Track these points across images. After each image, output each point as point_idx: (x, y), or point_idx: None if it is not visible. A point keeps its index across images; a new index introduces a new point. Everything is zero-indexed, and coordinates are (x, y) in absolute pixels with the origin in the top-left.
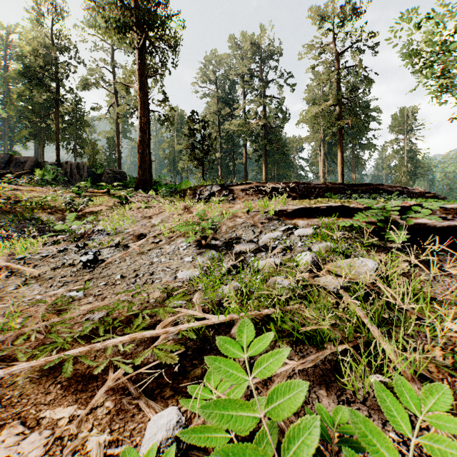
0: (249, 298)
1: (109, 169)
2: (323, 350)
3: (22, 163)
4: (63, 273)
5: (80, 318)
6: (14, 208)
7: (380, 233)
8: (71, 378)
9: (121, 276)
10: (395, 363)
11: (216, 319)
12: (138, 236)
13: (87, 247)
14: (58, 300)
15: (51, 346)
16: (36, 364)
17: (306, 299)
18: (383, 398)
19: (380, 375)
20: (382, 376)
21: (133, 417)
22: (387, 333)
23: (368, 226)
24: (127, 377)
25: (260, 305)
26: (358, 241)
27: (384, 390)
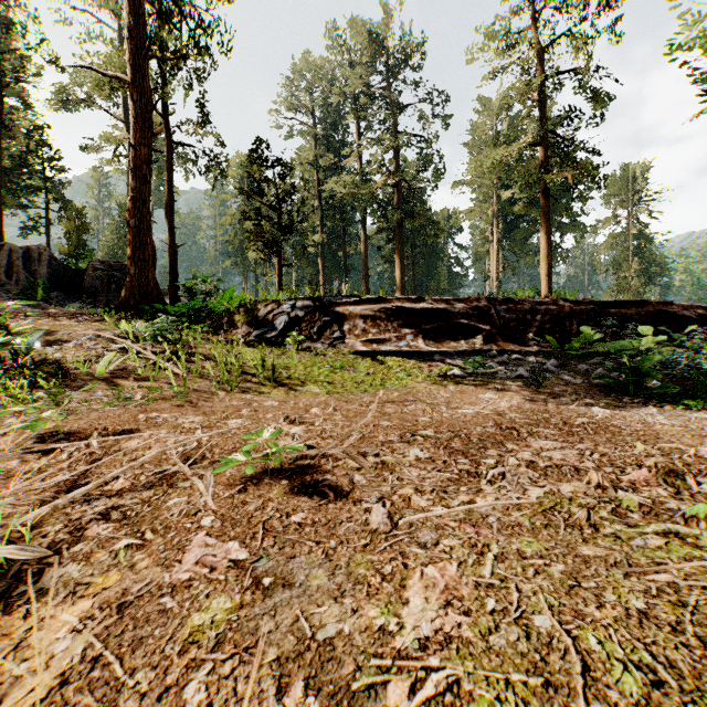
0: None
1: (100, 261)
2: None
3: None
4: None
5: None
6: None
7: None
8: None
9: None
10: None
11: None
12: None
13: None
14: None
15: None
16: None
17: None
18: None
19: None
20: None
21: None
22: None
23: None
24: None
25: None
26: None
27: None
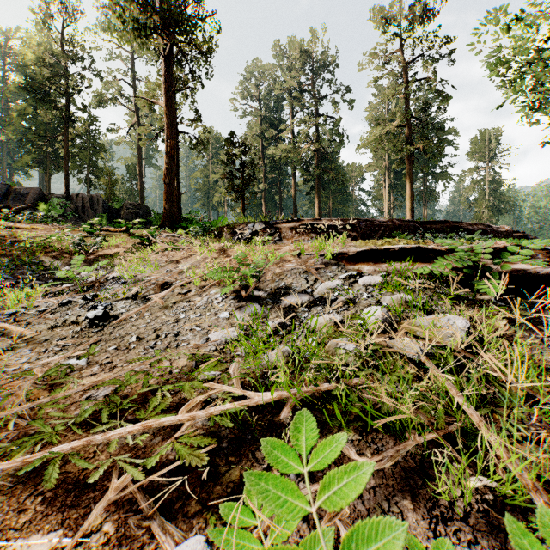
0: (303, 366)
1: (129, 203)
2: (405, 442)
3: (23, 195)
4: (62, 333)
5: (79, 395)
6: (10, 251)
7: (467, 281)
8: (59, 486)
9: (137, 338)
10: (506, 463)
11: (260, 398)
12: (161, 285)
13: (97, 299)
14: (51, 371)
15: (32, 439)
16: (10, 467)
17: (377, 368)
18: (525, 548)
19: (483, 478)
20: (486, 479)
21: (142, 548)
22: (487, 416)
23: (453, 273)
24: (135, 486)
25: (319, 377)
26: (440, 292)
27: (524, 532)
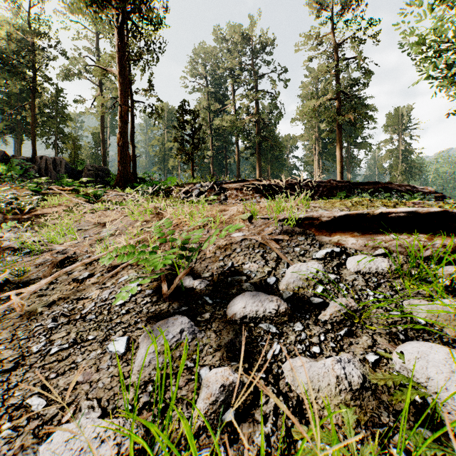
0: None
1: (90, 165)
2: None
3: None
4: None
5: None
6: None
7: None
8: None
9: None
10: None
11: None
12: (60, 263)
13: None
14: None
15: None
16: None
17: None
18: None
19: None
20: None
21: None
22: None
23: None
24: None
25: None
26: None
27: None
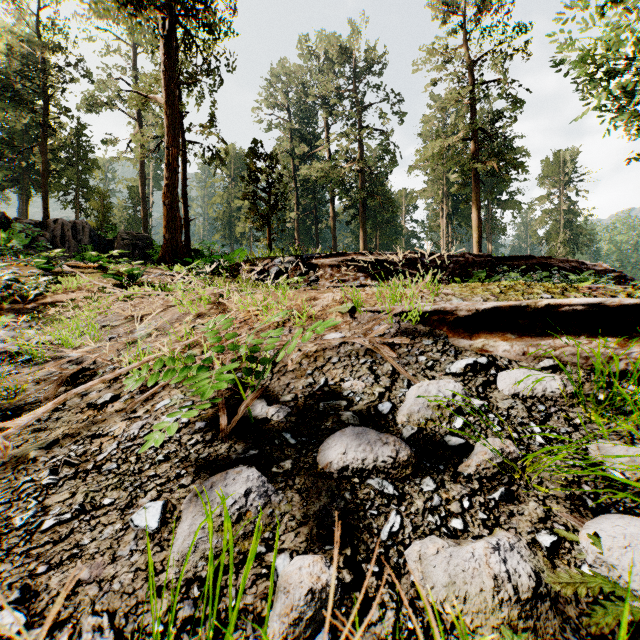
0: None
1: (126, 232)
2: None
3: None
4: None
5: None
6: None
7: None
8: None
9: None
10: None
11: None
12: (71, 378)
13: None
14: None
15: None
16: None
17: None
18: None
19: None
20: None
21: None
22: None
23: None
24: None
25: None
26: None
27: None
